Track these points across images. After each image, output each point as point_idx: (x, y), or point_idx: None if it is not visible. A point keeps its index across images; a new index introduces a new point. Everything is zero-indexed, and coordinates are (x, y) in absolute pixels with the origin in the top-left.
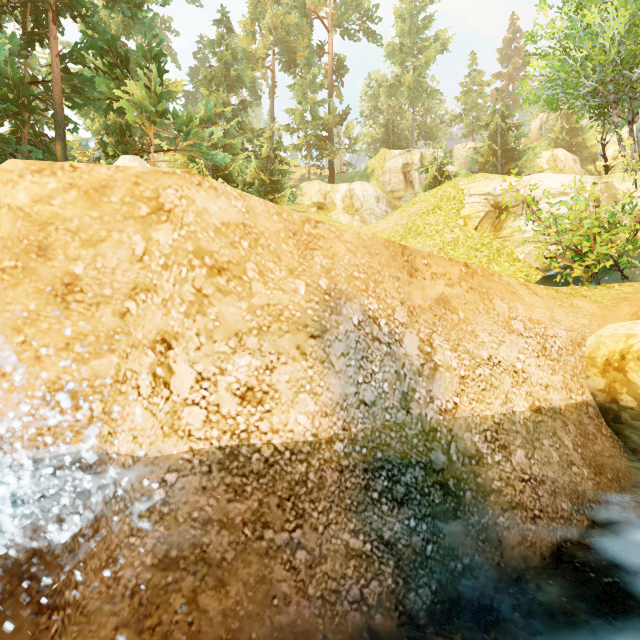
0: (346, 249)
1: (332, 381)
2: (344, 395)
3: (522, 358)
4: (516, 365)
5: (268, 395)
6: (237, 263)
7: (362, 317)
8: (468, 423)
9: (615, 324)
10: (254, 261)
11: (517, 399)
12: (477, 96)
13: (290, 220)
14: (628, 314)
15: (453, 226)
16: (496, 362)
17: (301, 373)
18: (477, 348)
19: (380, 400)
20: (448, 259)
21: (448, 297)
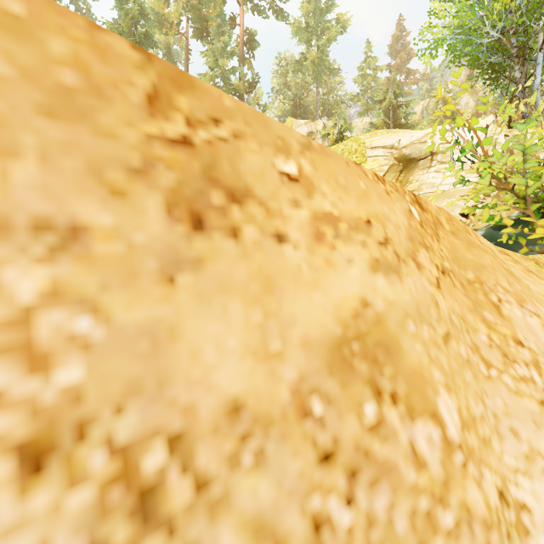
0: None
1: None
2: None
3: None
4: None
5: None
6: None
7: None
8: None
9: None
10: None
11: None
12: (372, 79)
13: None
14: None
15: None
16: None
17: None
18: None
19: None
20: (373, 175)
21: (386, 323)
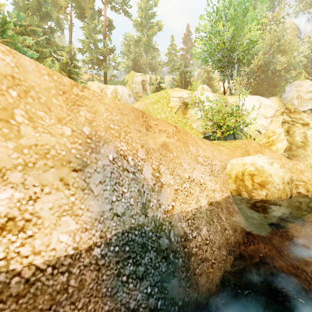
0: (105, 108)
1: (91, 203)
2: (101, 212)
3: (203, 176)
4: (201, 180)
5: (30, 222)
6: (3, 108)
7: (116, 155)
8: (179, 216)
9: (236, 158)
10: (23, 108)
11: (202, 199)
12: (174, 55)
13: (60, 82)
14: (240, 154)
15: (165, 111)
16: (192, 180)
17: (64, 200)
18: (183, 172)
19: (128, 211)
20: (167, 122)
21: (168, 143)
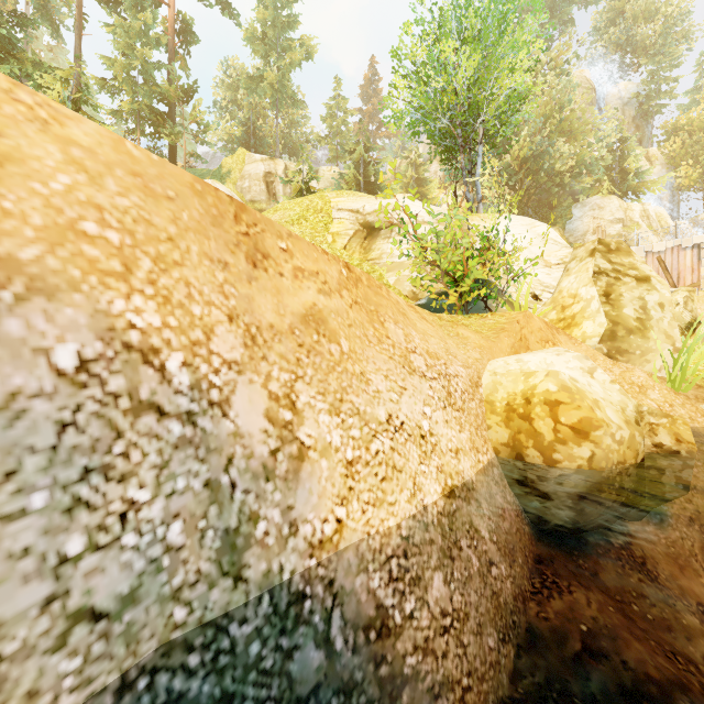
0: (66, 158)
1: None
2: None
3: (428, 412)
4: (423, 425)
5: None
6: None
7: (98, 347)
8: (362, 554)
9: (502, 358)
10: None
11: (428, 482)
12: (342, 123)
13: None
14: (508, 346)
15: (321, 241)
16: (398, 424)
17: None
18: (371, 403)
19: (155, 578)
20: (322, 250)
21: (323, 312)
